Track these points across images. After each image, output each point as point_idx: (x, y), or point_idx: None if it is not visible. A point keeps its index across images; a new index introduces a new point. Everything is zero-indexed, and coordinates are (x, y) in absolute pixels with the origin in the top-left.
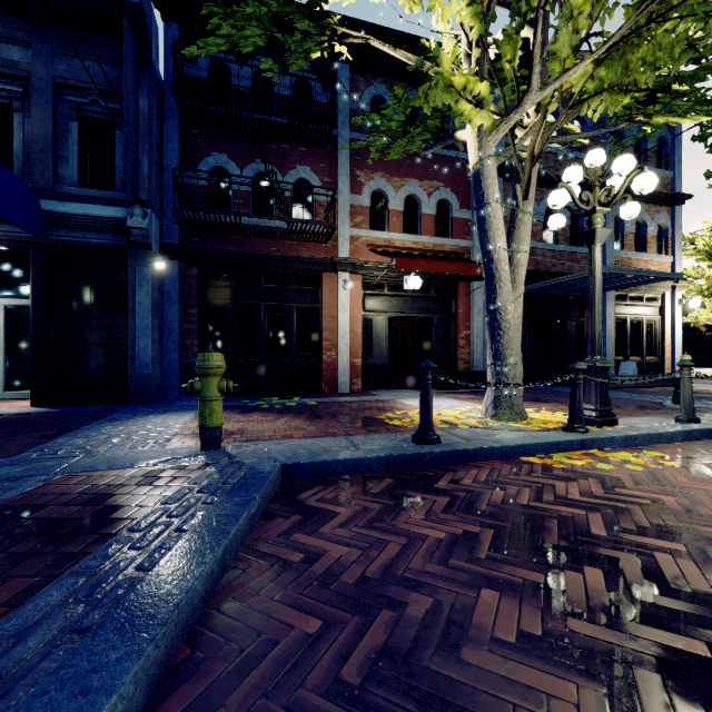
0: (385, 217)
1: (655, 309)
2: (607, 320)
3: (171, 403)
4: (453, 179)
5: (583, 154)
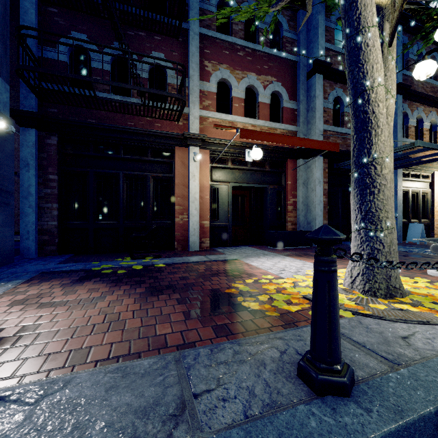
0: (229, 103)
1: (427, 184)
2: (398, 191)
3: (14, 266)
4: (283, 76)
5: None
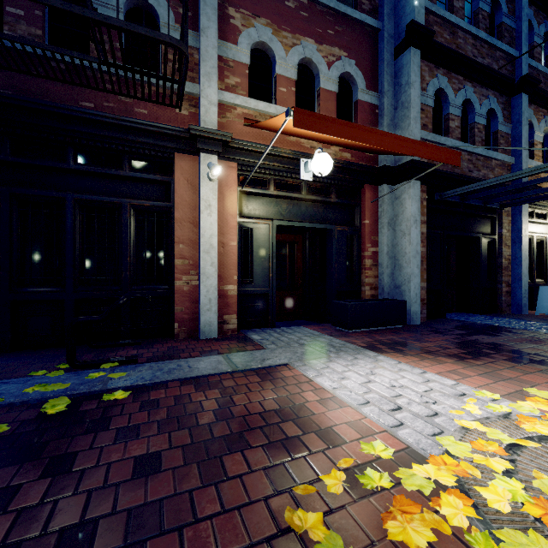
0: (271, 86)
1: None
2: (523, 238)
3: None
4: (358, 50)
5: (500, 42)
